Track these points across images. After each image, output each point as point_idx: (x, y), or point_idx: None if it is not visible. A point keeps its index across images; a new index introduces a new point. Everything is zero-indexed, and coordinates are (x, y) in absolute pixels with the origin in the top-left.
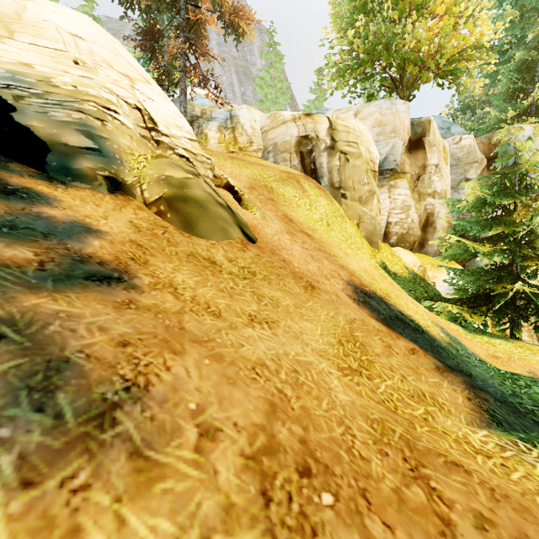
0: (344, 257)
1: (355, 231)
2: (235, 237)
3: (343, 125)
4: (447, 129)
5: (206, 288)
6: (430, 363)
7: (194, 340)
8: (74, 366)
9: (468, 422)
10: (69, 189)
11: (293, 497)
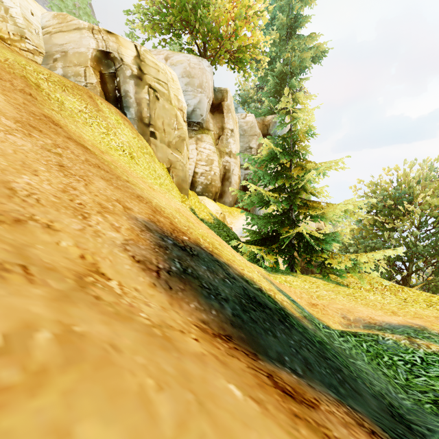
0: (148, 190)
1: (165, 174)
2: None
3: (152, 61)
4: (236, 109)
5: None
6: None
7: None
8: None
9: None
10: None
11: None
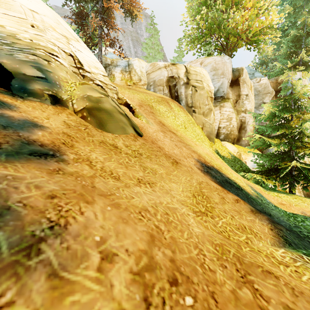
0: (195, 146)
1: (201, 131)
2: (130, 133)
3: (193, 71)
4: (252, 74)
5: (111, 162)
6: (248, 208)
7: (101, 194)
8: (13, 212)
9: (272, 244)
10: (25, 101)
11: (166, 301)
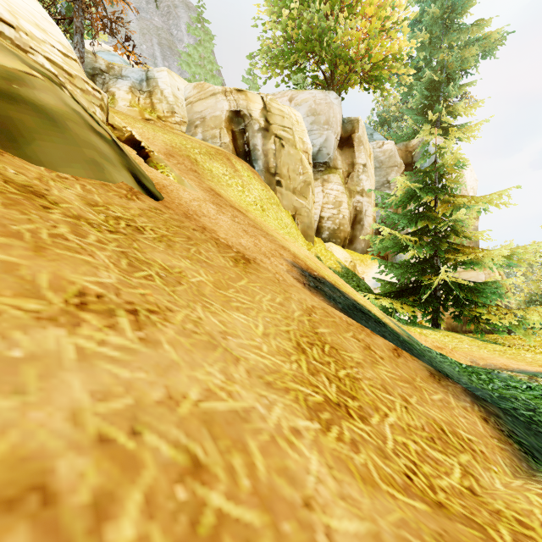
0: (283, 241)
1: (291, 222)
2: (118, 181)
3: (277, 109)
4: (371, 135)
5: None
6: (422, 368)
7: None
8: None
9: (511, 469)
10: None
11: None
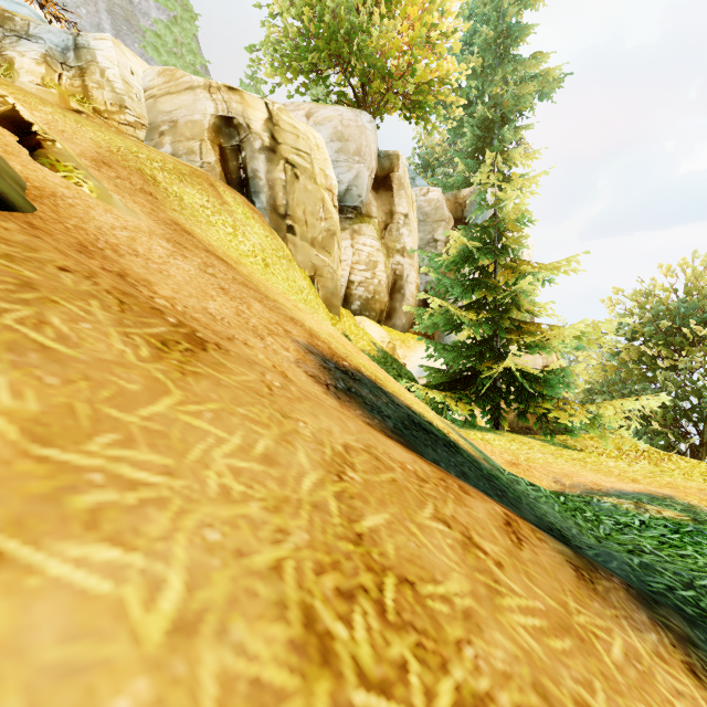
0: (295, 310)
1: (308, 286)
2: None
3: (289, 123)
4: (412, 179)
5: None
6: (559, 559)
7: None
8: None
9: None
10: None
11: None
